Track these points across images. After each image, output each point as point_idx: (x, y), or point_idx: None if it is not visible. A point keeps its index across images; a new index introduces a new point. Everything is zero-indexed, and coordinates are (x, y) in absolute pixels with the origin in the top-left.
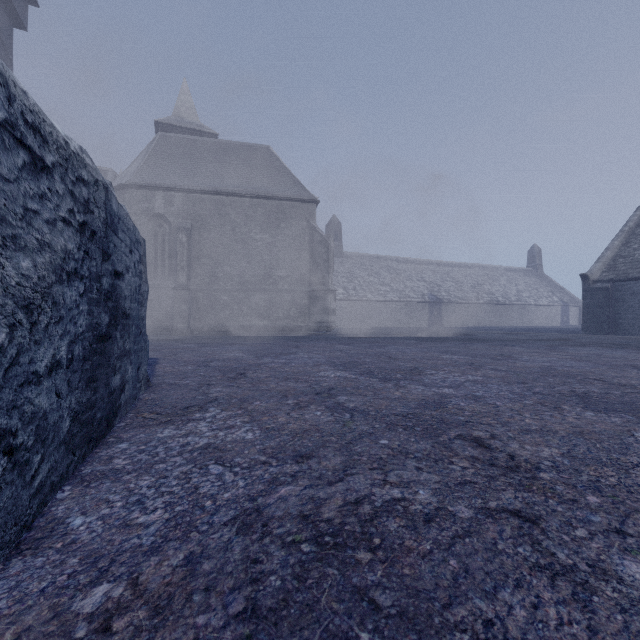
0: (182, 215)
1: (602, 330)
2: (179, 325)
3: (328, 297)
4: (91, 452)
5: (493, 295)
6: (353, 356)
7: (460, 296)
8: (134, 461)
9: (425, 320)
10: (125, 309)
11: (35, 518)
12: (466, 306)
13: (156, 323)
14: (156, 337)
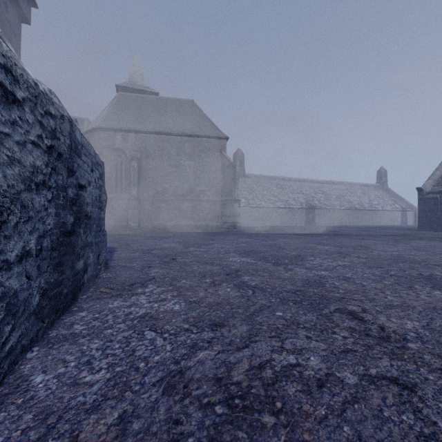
0: (134, 149)
1: (433, 228)
2: (132, 224)
3: (235, 205)
4: (58, 319)
5: (352, 203)
6: (253, 246)
7: (328, 204)
8: (89, 327)
9: (303, 221)
10: (87, 212)
11: (6, 375)
12: (332, 211)
13: (116, 223)
14: (116, 232)
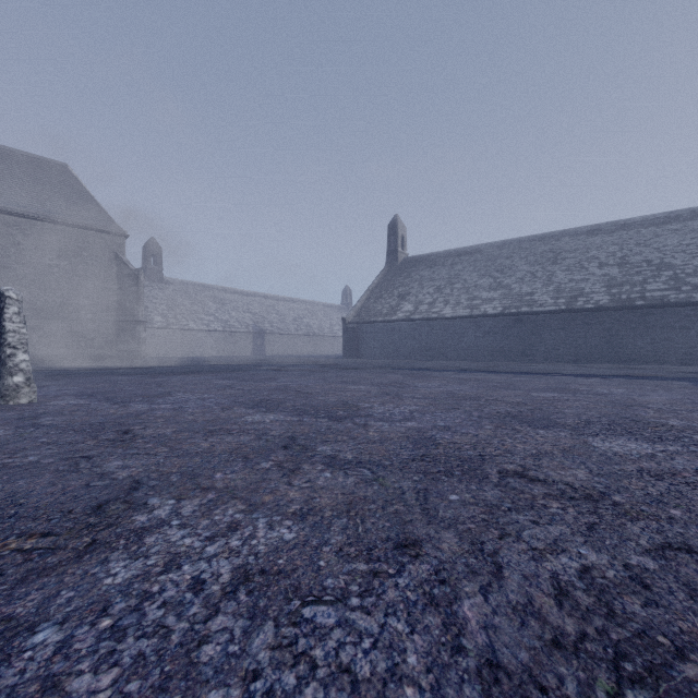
0: None
1: (352, 356)
2: None
3: (138, 328)
4: None
5: (311, 327)
6: (144, 372)
7: (282, 328)
8: None
9: (249, 349)
10: None
11: None
12: (287, 337)
13: None
14: None
